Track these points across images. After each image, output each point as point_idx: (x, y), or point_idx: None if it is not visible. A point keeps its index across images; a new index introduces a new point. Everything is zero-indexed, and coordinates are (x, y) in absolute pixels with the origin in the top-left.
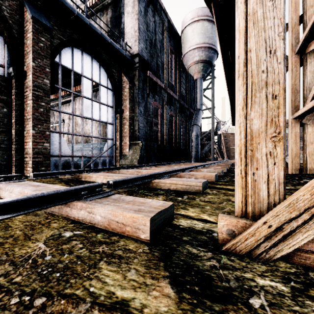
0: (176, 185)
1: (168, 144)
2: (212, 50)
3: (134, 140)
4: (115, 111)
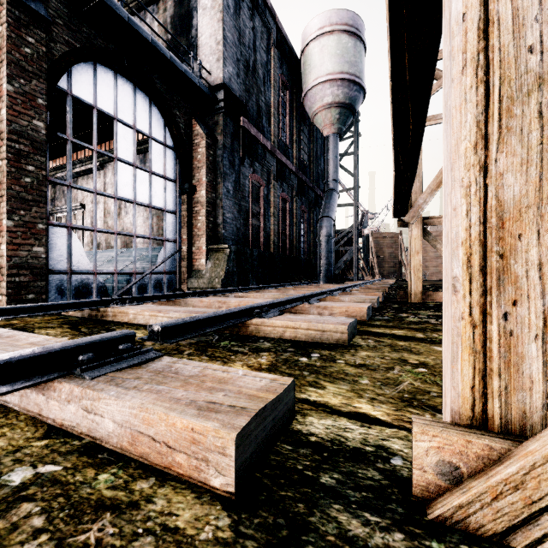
0: (295, 329)
1: (278, 251)
2: (355, 85)
3: (216, 242)
4: (179, 189)
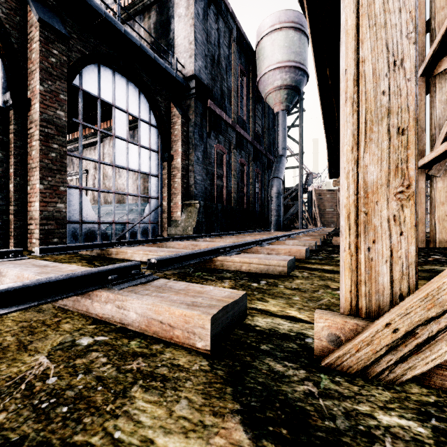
0: (249, 264)
1: (237, 205)
2: (300, 71)
3: (189, 199)
4: (160, 158)
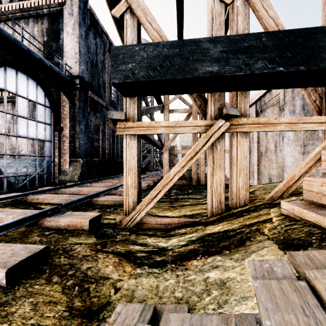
0: (108, 201)
1: (110, 158)
2: None
3: (75, 156)
4: (53, 129)
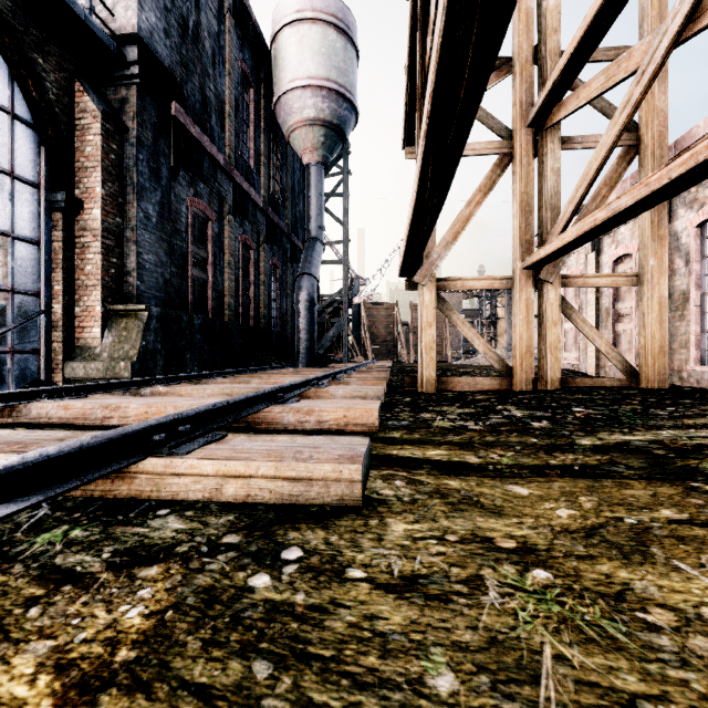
0: (247, 479)
1: (237, 320)
2: (345, 101)
3: (124, 300)
4: (45, 200)
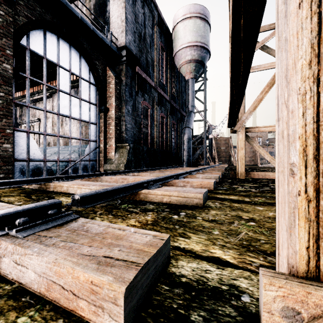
0: (170, 197)
1: (159, 147)
2: (204, 49)
3: (121, 142)
4: (98, 109)
